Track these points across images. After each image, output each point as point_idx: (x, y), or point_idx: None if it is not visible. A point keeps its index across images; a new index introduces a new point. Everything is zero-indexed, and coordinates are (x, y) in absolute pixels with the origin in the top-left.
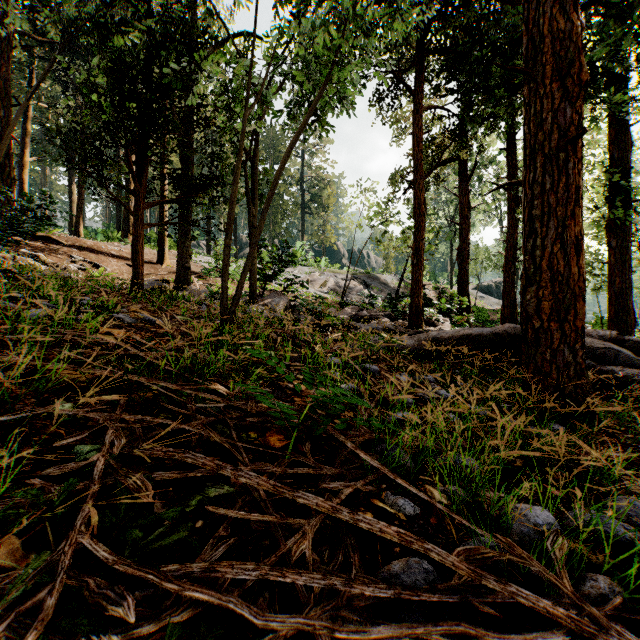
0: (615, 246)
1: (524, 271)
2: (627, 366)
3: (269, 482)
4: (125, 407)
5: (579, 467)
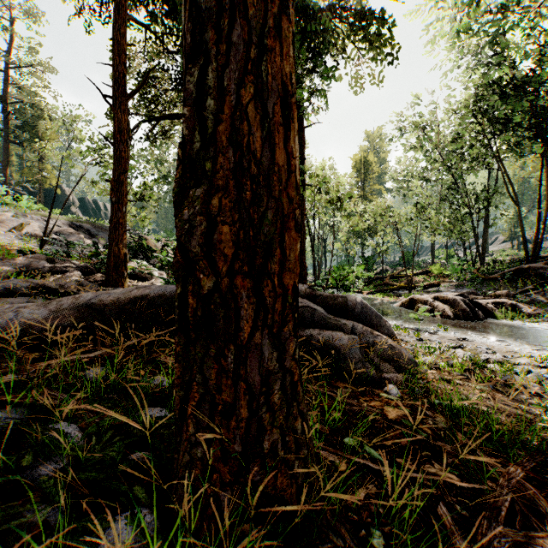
0: None
1: (182, 147)
2: (322, 326)
3: None
4: None
5: None
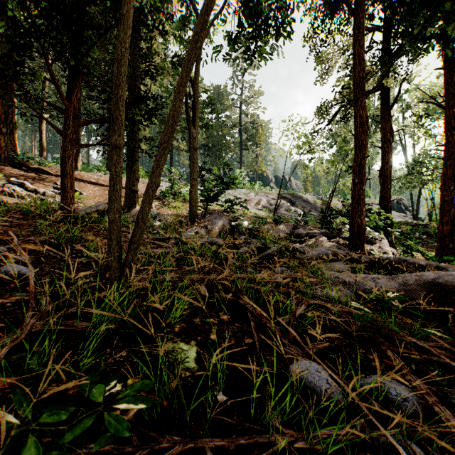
0: None
1: None
2: None
3: None
4: None
5: None
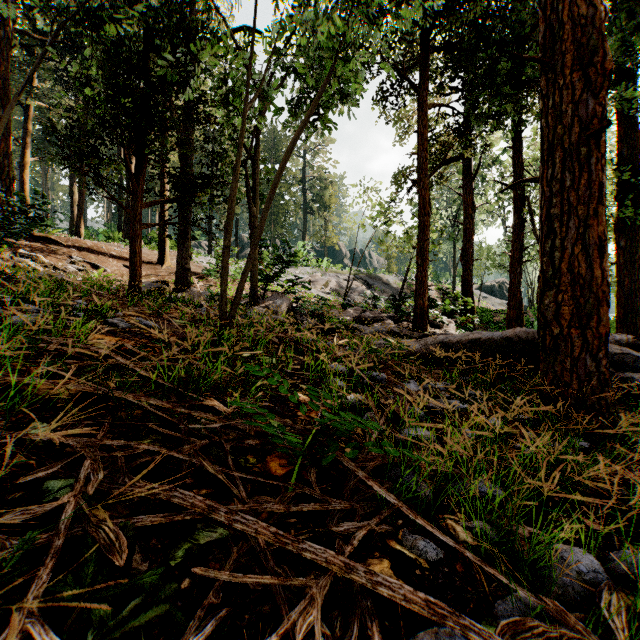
0: (624, 246)
1: (542, 274)
2: None
3: (269, 529)
4: (110, 428)
5: (627, 504)
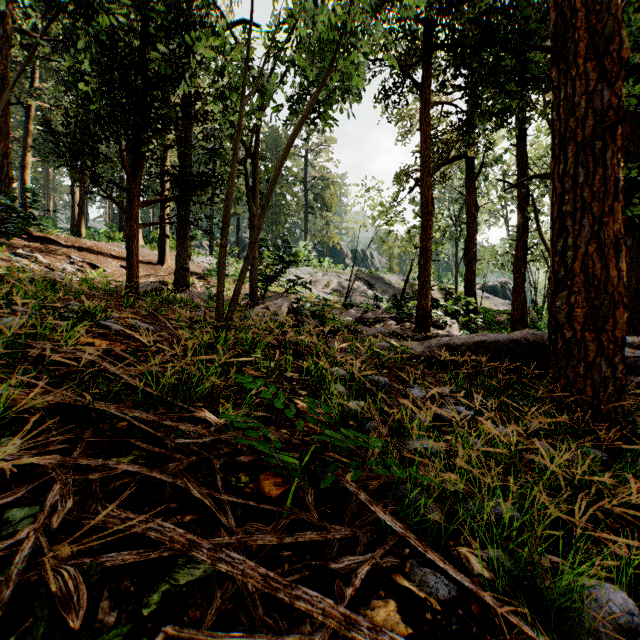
0: (630, 245)
1: (553, 274)
2: None
3: (258, 570)
4: (90, 442)
5: None
